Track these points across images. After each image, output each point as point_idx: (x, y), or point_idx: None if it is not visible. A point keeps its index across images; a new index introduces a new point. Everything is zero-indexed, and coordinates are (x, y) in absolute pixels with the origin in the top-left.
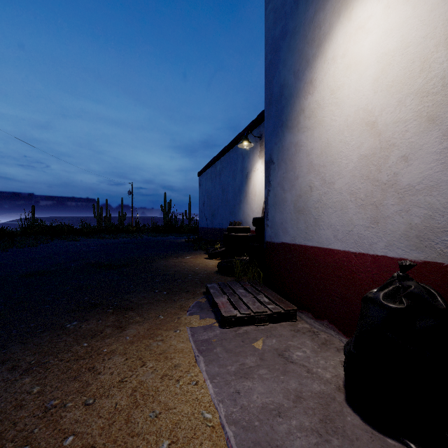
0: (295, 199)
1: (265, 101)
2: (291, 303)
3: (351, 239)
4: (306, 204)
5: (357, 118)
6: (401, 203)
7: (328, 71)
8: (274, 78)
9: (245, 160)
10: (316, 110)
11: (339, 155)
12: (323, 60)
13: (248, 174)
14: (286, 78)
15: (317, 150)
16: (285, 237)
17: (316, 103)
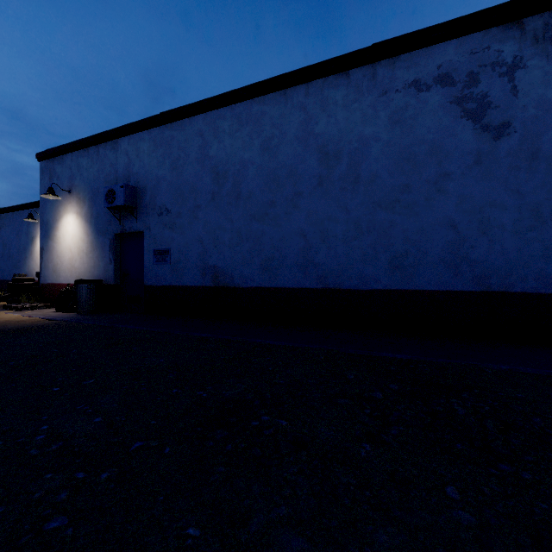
0: (53, 267)
1: (41, 221)
2: (52, 306)
3: (67, 280)
4: (56, 269)
5: (68, 247)
6: (75, 271)
7: (62, 228)
8: (45, 215)
9: (31, 226)
10: (59, 238)
11: (65, 255)
12: (61, 223)
13: (34, 238)
14: (50, 219)
15: (60, 251)
16: (49, 281)
17: (59, 236)
